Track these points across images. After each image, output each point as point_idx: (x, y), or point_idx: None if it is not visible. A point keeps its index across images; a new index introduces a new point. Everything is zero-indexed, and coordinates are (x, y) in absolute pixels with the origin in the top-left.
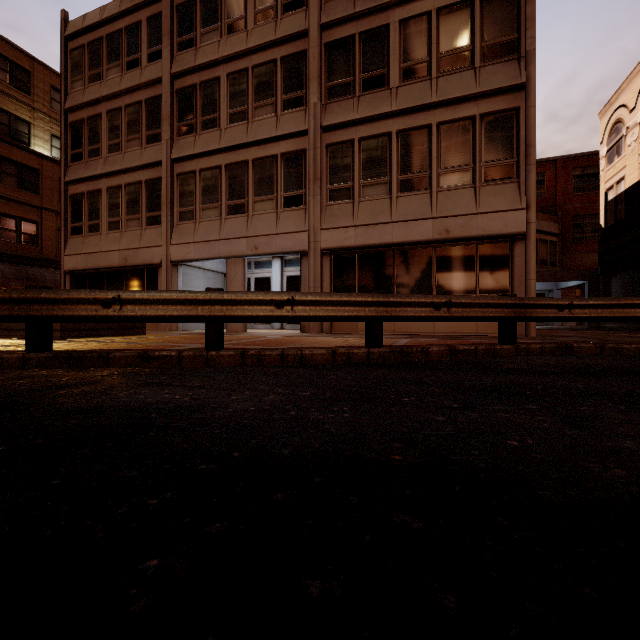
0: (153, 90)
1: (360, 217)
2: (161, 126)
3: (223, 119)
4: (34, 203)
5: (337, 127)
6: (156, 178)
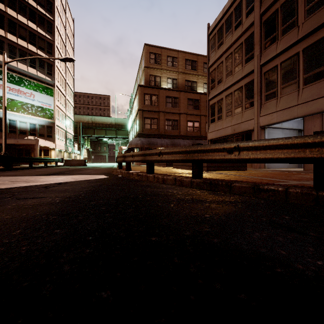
0: (249, 32)
1: None
2: (253, 49)
3: (300, 18)
4: (198, 114)
5: None
6: (250, 81)
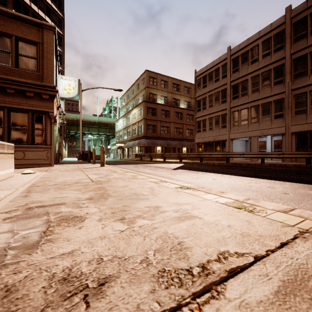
0: (223, 87)
1: (310, 120)
2: (226, 97)
3: (249, 92)
4: (181, 123)
5: (298, 88)
6: (224, 113)
